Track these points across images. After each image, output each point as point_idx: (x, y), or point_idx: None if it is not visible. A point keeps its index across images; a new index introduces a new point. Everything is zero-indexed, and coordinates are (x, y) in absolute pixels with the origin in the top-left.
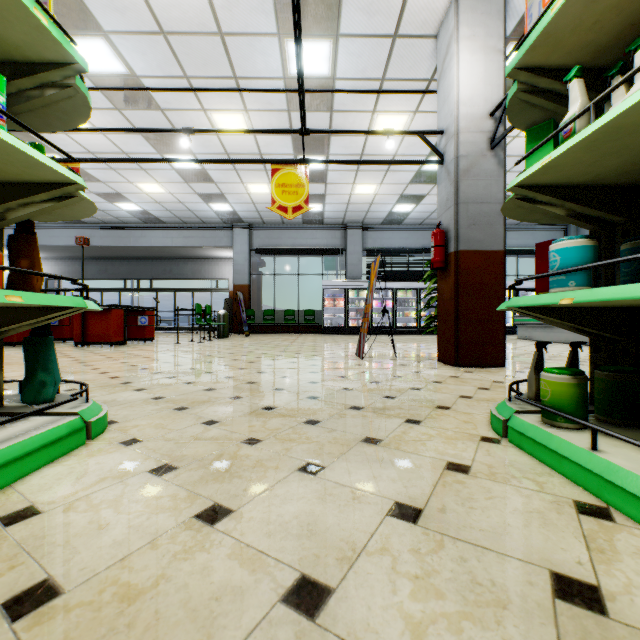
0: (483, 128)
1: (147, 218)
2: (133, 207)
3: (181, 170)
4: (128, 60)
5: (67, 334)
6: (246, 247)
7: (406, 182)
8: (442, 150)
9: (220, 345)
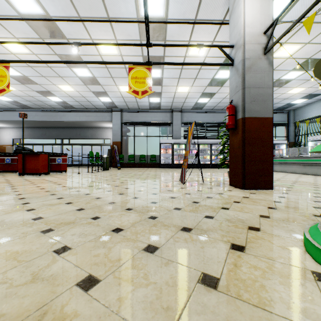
0: (259, 41)
1: (66, 105)
2: (57, 99)
3: (82, 77)
4: (44, 5)
5: (17, 168)
6: (119, 121)
7: (205, 85)
8: (232, 57)
9: (102, 174)
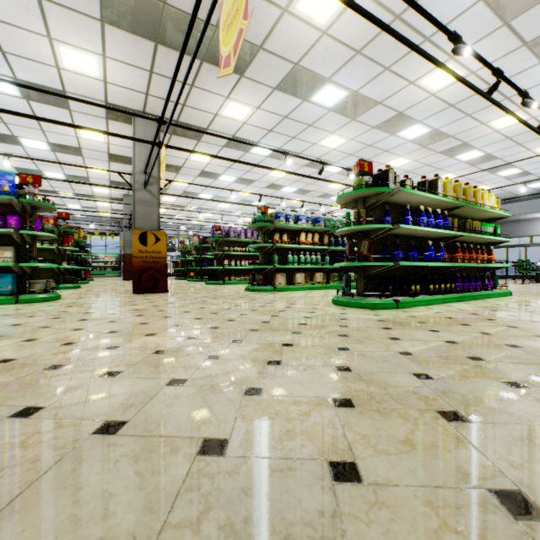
0: None
1: None
2: None
3: (505, 176)
4: (485, 151)
5: None
6: None
7: None
8: None
9: (539, 285)
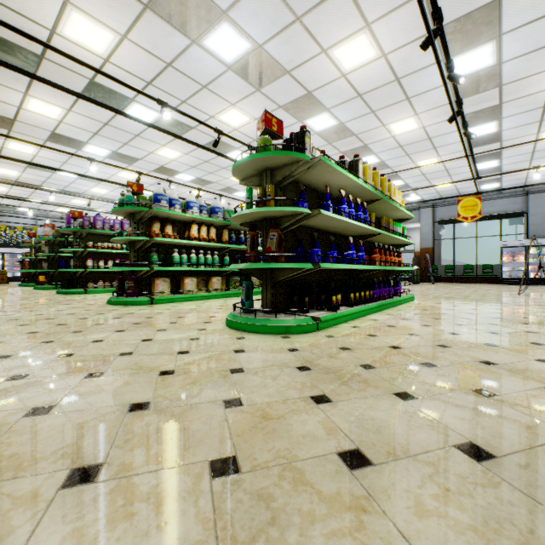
0: None
1: None
2: None
3: None
4: (381, 158)
5: None
6: (430, 221)
7: None
8: None
9: (419, 287)
